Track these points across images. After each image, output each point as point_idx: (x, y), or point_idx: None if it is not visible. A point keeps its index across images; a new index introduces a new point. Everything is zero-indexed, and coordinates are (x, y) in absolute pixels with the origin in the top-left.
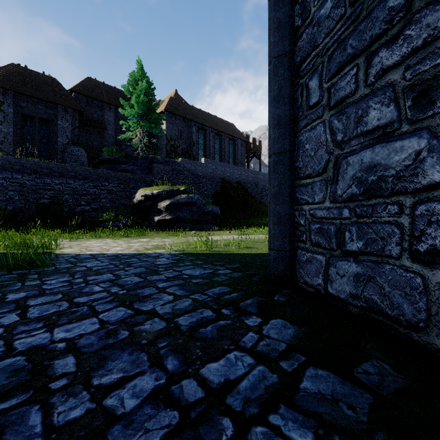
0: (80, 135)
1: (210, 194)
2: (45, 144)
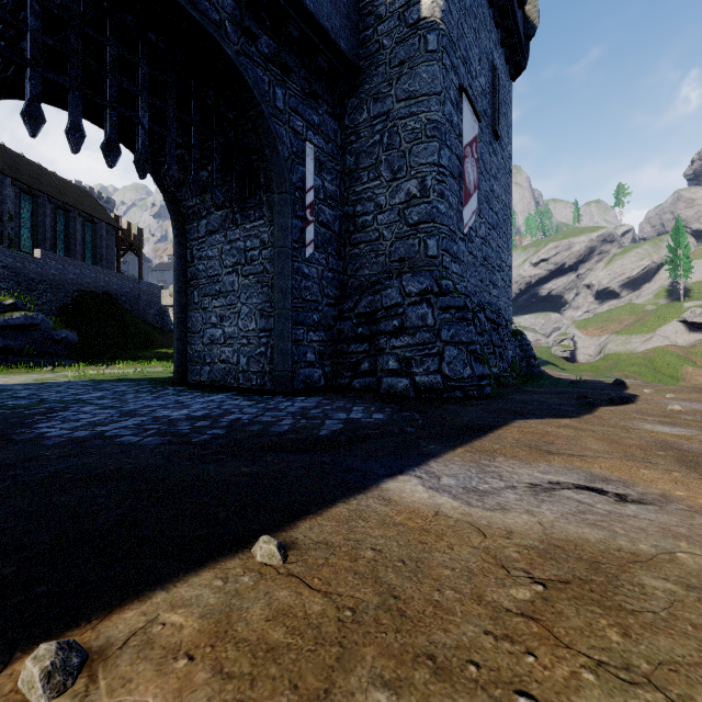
0: None
1: (53, 310)
2: None
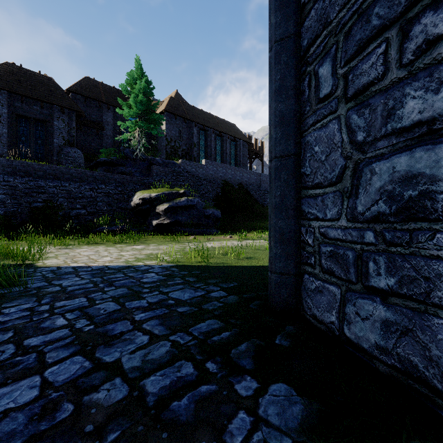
0: (77, 136)
1: (210, 197)
2: (41, 145)
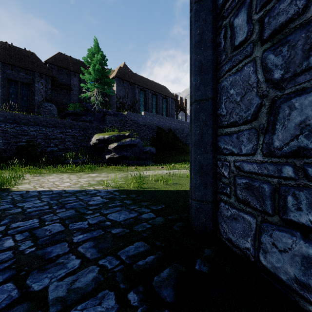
0: (52, 94)
1: (148, 138)
2: (26, 101)
